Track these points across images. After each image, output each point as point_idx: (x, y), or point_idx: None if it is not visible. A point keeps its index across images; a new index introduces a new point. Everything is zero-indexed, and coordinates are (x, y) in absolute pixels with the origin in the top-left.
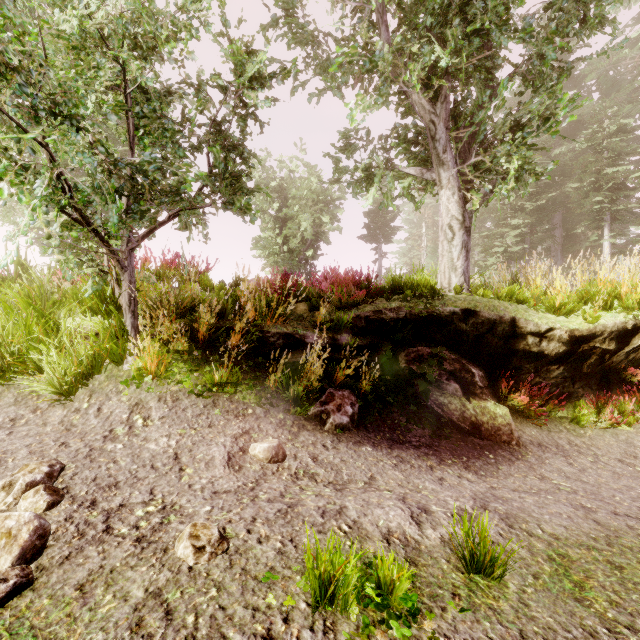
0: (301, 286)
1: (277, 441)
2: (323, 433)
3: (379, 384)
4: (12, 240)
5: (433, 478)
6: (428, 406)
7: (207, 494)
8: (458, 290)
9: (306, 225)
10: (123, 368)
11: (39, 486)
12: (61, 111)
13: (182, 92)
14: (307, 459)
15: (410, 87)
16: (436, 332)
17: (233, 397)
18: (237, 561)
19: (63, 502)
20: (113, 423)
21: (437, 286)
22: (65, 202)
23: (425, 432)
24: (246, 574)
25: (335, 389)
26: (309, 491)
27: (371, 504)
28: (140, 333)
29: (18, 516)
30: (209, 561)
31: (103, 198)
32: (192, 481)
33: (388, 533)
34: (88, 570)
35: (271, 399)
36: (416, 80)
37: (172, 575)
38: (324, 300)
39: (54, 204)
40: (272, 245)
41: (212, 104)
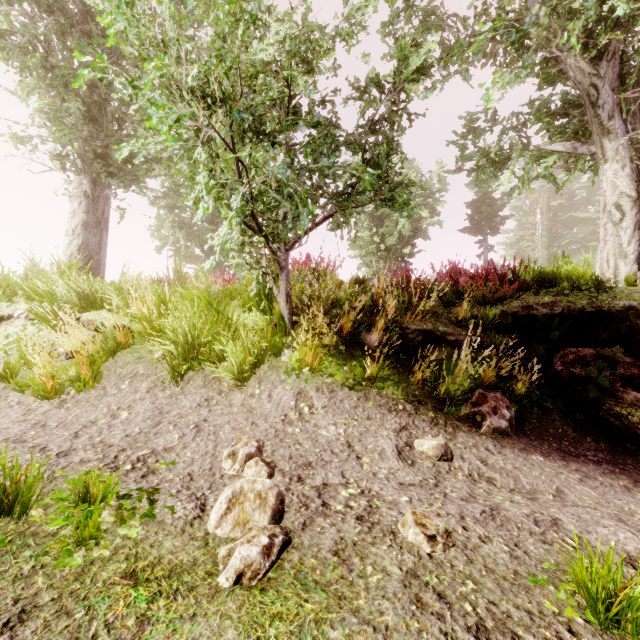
0: (425, 282)
1: (443, 439)
2: (480, 436)
3: (531, 388)
4: (159, 253)
5: (637, 501)
6: (599, 416)
7: (394, 484)
8: (631, 281)
9: (404, 221)
10: (281, 360)
11: (256, 458)
12: (264, 130)
13: (347, 97)
14: (476, 461)
15: (565, 50)
16: (601, 331)
17: (381, 392)
18: (473, 557)
19: (276, 474)
20: (284, 409)
21: (594, 277)
22: (249, 212)
23: (600, 446)
24: (492, 572)
25: (484, 390)
26: (497, 496)
27: (587, 520)
28: (294, 328)
29: (261, 481)
30: (444, 552)
31: (293, 204)
32: (373, 470)
33: (628, 557)
34: (331, 539)
35: (417, 396)
36: (576, 40)
37: (415, 559)
38: (459, 296)
39: (241, 214)
40: (368, 244)
41: (378, 103)
